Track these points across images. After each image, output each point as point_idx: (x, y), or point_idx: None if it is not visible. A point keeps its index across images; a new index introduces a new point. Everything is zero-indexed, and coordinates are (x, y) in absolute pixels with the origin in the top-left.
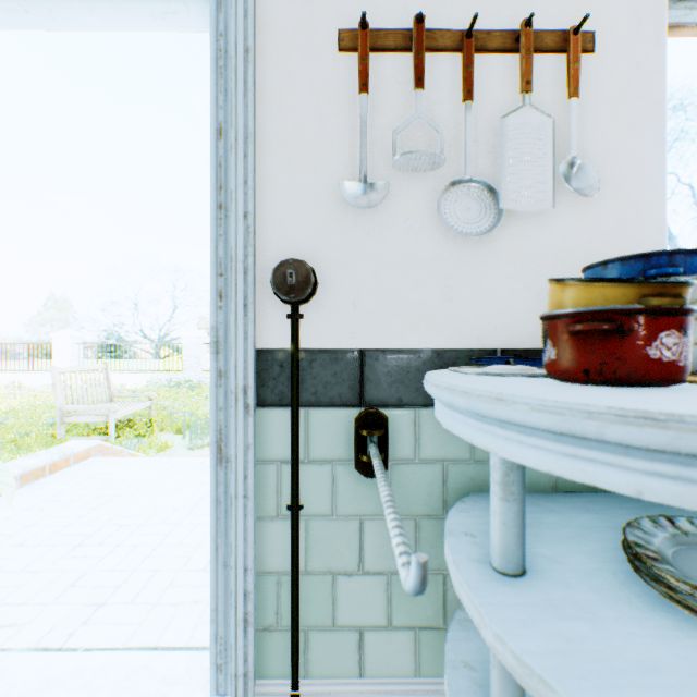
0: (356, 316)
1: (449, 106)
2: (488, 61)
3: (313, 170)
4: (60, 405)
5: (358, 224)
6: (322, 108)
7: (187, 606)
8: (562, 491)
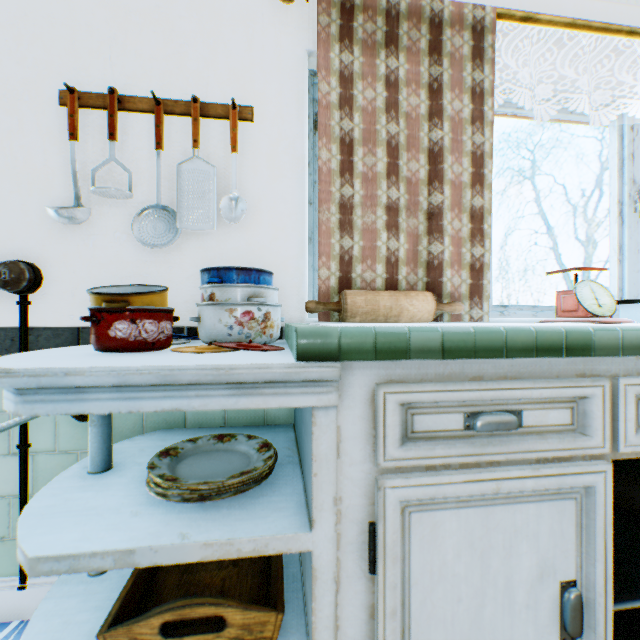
0: (75, 303)
1: (148, 151)
2: (178, 121)
3: (40, 193)
4: None
5: (77, 235)
6: (48, 147)
7: None
8: (229, 426)
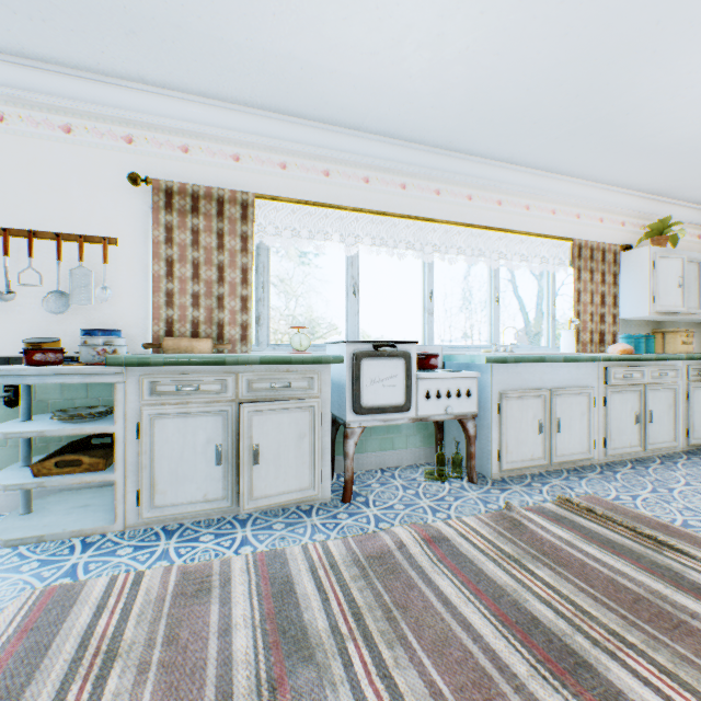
0: (7, 343)
1: (53, 261)
2: (72, 245)
3: None
4: None
5: (8, 306)
6: None
7: None
8: None
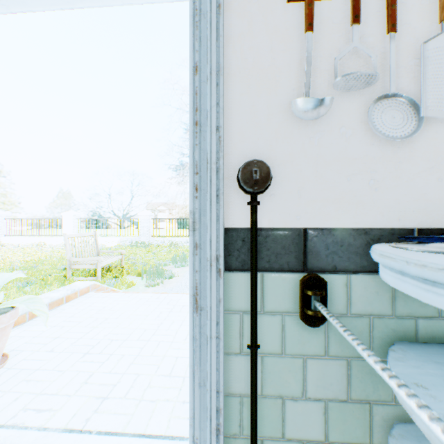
0: (300, 203)
1: (374, 38)
2: (406, 1)
3: (266, 93)
4: (69, 258)
5: (302, 133)
6: (274, 46)
7: (162, 402)
8: None
